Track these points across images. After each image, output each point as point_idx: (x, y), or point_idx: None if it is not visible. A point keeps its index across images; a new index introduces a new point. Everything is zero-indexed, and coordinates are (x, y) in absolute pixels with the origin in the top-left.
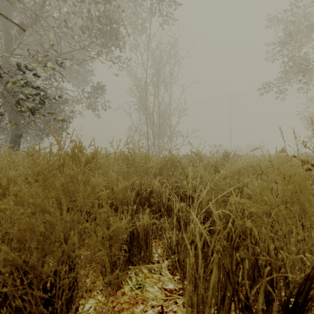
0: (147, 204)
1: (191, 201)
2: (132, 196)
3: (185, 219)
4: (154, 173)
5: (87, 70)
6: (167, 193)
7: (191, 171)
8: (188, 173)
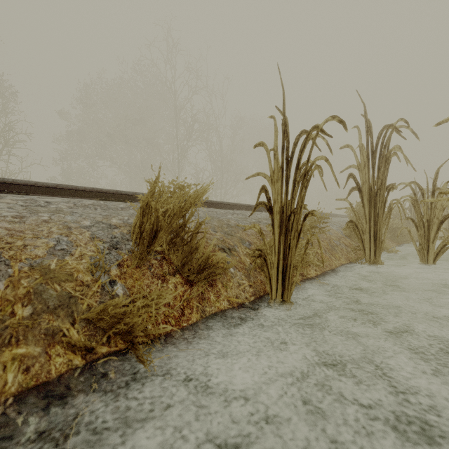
0: None
1: None
2: None
3: None
4: None
5: None
6: None
7: None
8: None
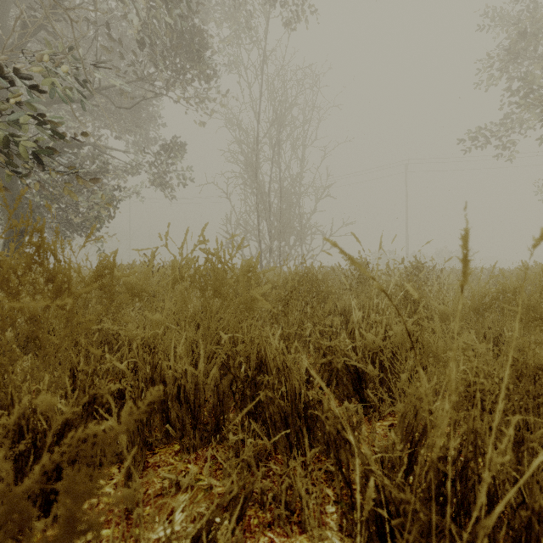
0: (252, 397)
1: (363, 383)
2: (210, 374)
3: (398, 539)
4: (269, 310)
5: (151, 116)
6: (303, 366)
7: (358, 306)
8: (345, 308)
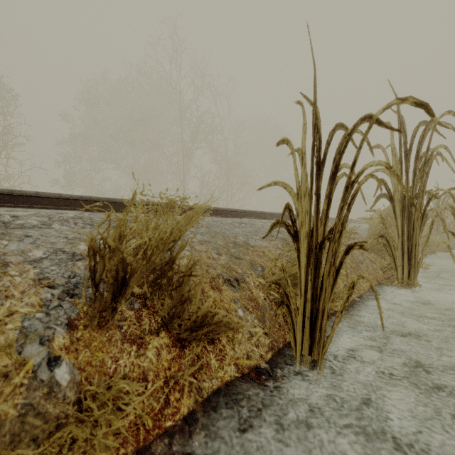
0: None
1: None
2: None
3: None
4: None
5: None
6: None
7: None
8: None
